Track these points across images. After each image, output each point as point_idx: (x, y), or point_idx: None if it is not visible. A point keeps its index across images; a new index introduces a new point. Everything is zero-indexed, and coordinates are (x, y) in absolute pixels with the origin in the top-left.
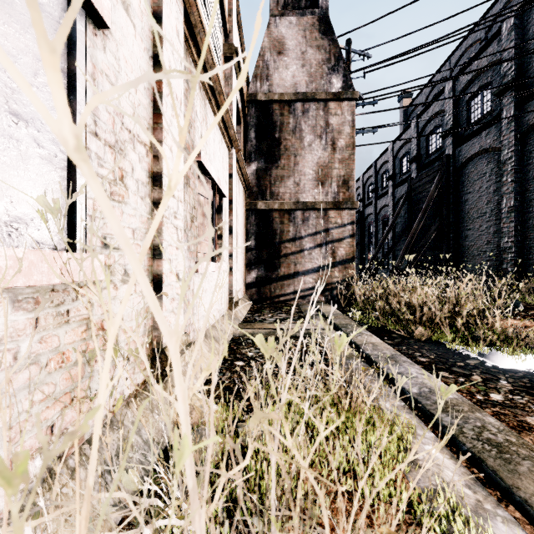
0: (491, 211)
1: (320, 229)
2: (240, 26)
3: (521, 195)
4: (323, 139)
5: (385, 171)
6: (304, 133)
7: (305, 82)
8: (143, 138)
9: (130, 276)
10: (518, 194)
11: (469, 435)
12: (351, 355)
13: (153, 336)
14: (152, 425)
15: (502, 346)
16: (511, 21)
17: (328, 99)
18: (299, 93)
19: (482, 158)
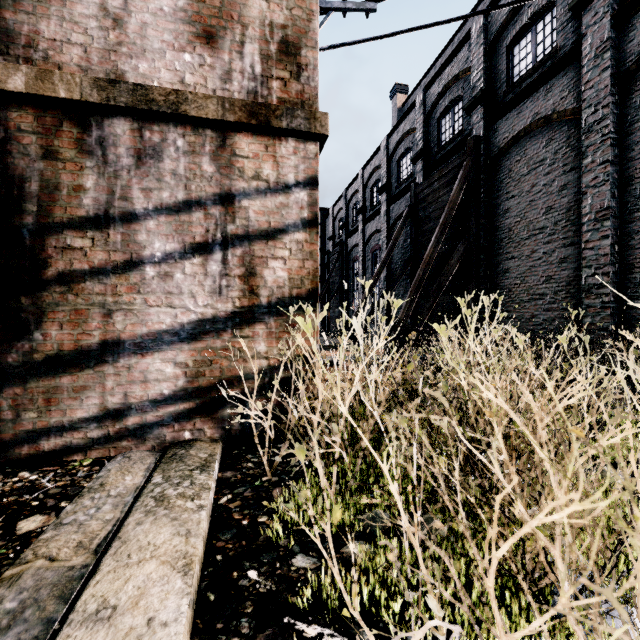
0: (556, 224)
1: (204, 191)
2: None
3: (620, 189)
4: None
5: (376, 182)
6: None
7: None
8: None
9: None
10: (616, 187)
11: None
12: None
13: None
14: None
15: None
16: None
17: None
18: None
19: (537, 134)
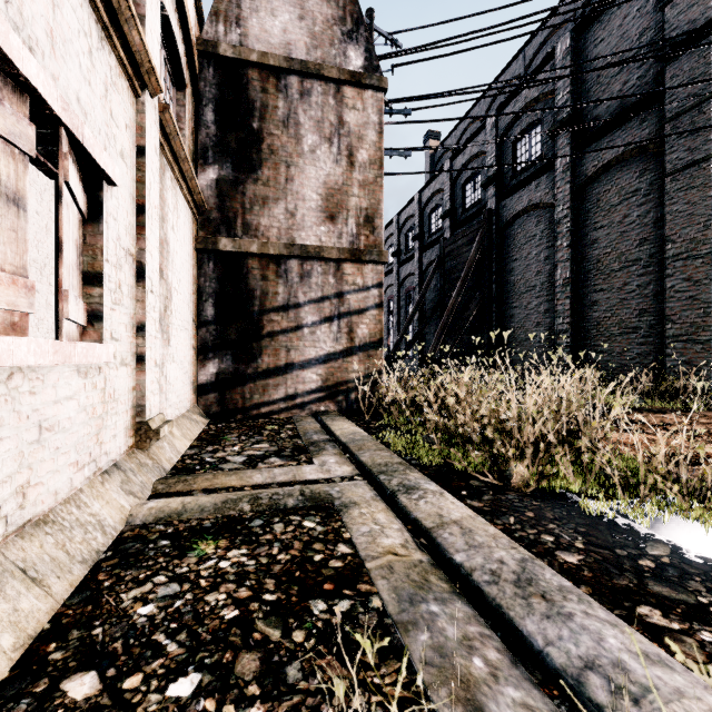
0: (542, 284)
1: (330, 292)
2: None
3: (578, 265)
4: (334, 145)
5: (410, 229)
6: (304, 130)
7: (305, 44)
8: None
9: None
10: (575, 263)
11: None
12: (423, 573)
13: None
14: None
15: (687, 505)
16: (567, 42)
17: (342, 81)
18: (295, 59)
19: (531, 215)
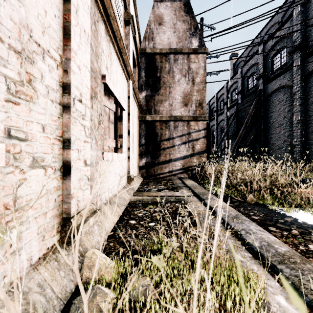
0: (286, 123)
1: (185, 132)
2: (135, 4)
3: (305, 113)
4: (186, 77)
5: (222, 99)
6: (175, 74)
7: (176, 42)
8: (54, 55)
9: (39, 162)
10: (303, 113)
11: (308, 287)
12: (208, 215)
13: (64, 208)
14: (57, 283)
15: (307, 208)
16: (298, 8)
17: (190, 53)
18: (172, 48)
19: (281, 91)
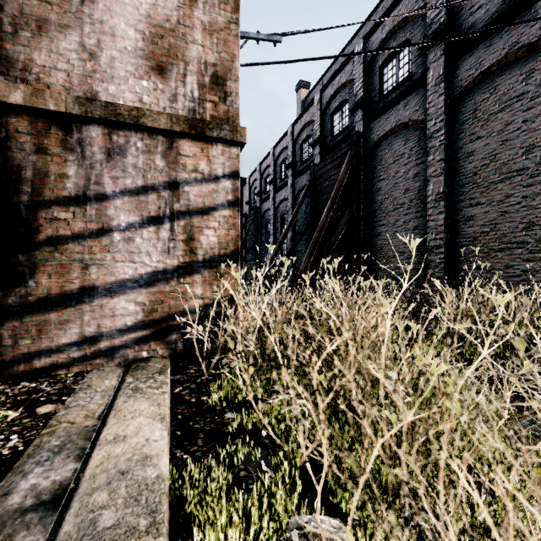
0: (411, 201)
1: (157, 179)
2: None
3: (451, 179)
4: None
5: (284, 160)
6: None
7: None
8: None
9: None
10: (448, 178)
11: None
12: None
13: None
14: None
15: None
16: None
17: None
18: None
19: (399, 135)
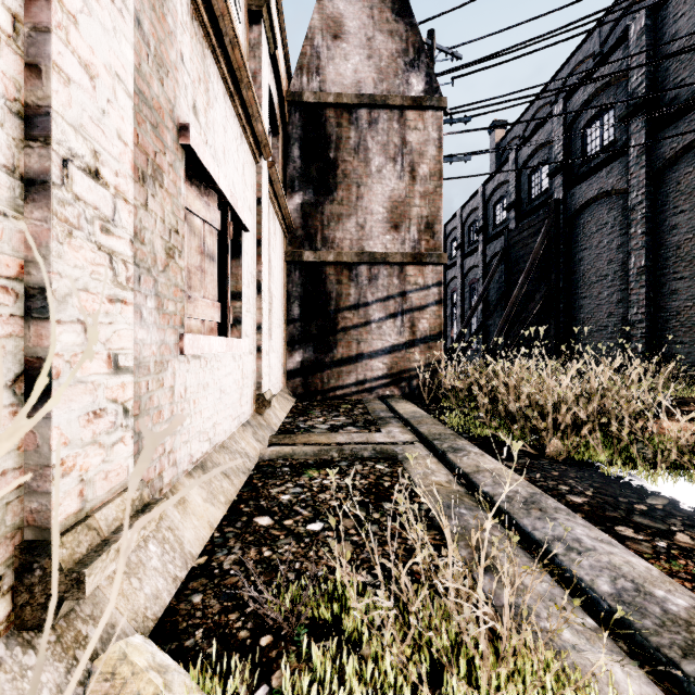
0: (615, 273)
1: (394, 291)
2: None
3: (655, 252)
4: (398, 163)
5: (474, 222)
6: (372, 154)
7: (373, 80)
8: None
9: None
10: (651, 251)
11: None
12: (459, 496)
13: (27, 511)
14: None
15: None
16: (641, 21)
17: (405, 106)
18: (365, 94)
19: (602, 203)
